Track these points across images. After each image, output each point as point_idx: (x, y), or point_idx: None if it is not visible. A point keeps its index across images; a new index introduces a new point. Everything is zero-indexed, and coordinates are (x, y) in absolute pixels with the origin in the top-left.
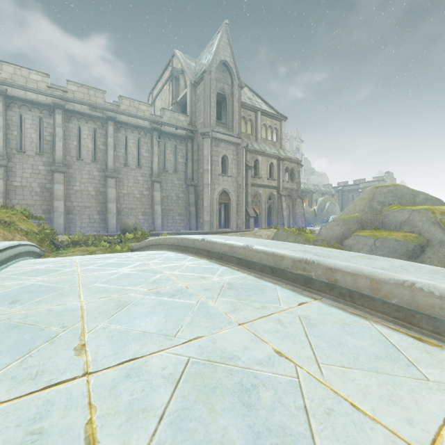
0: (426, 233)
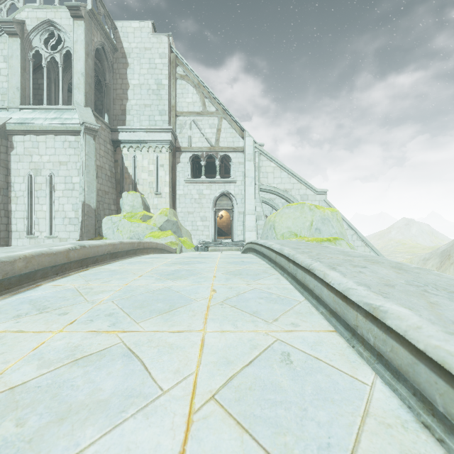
0: None
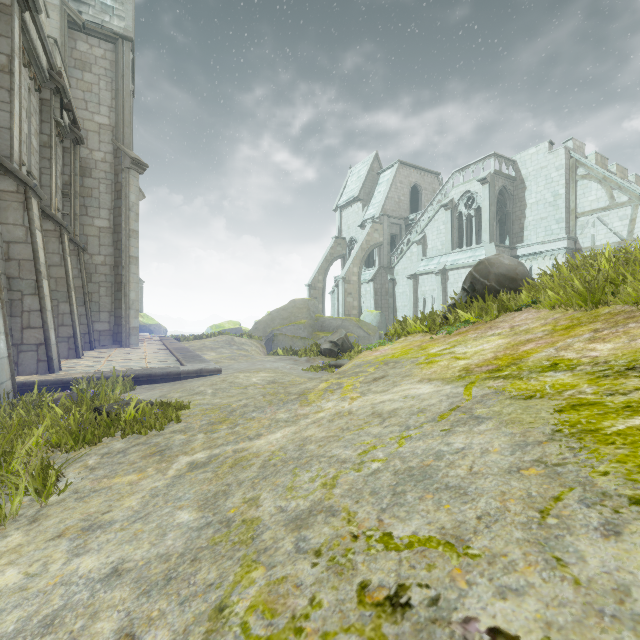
0: (356, 332)
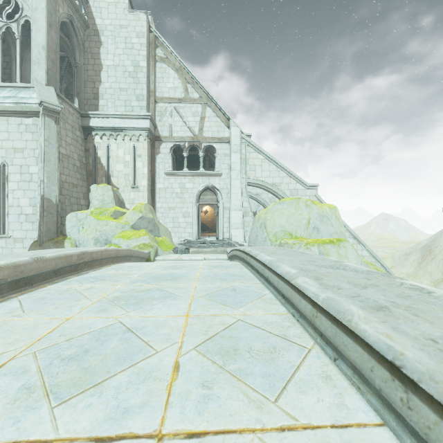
0: None
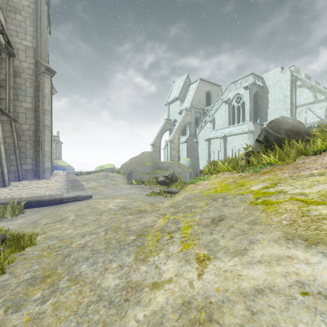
0: (177, 170)
